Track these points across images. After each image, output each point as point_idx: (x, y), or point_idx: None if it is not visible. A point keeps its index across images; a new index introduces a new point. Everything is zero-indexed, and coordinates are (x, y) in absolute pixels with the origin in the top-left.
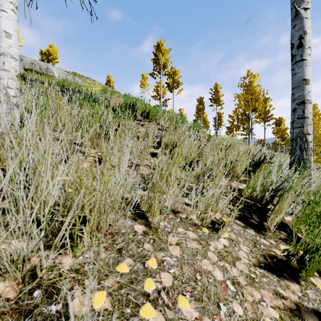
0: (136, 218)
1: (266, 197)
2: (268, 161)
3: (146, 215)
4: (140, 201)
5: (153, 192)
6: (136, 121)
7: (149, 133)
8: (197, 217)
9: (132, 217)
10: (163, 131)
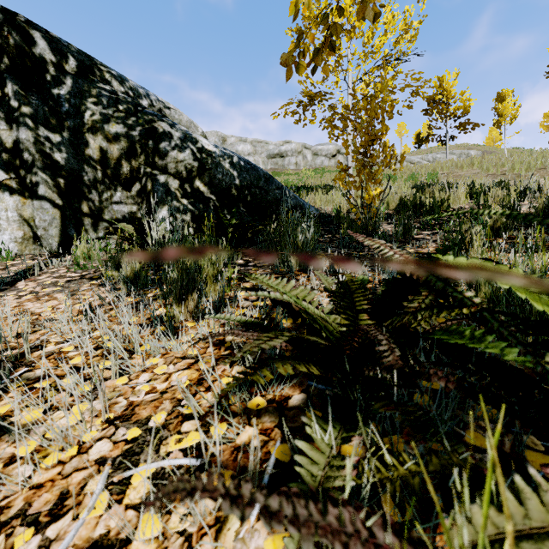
0: None
1: None
2: None
3: None
4: None
5: None
6: None
7: None
8: None
9: None
10: None
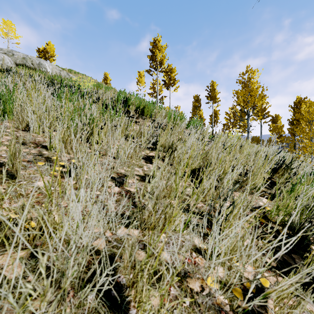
0: (103, 313)
1: (313, 229)
2: (287, 166)
3: (126, 299)
4: (119, 255)
5: (144, 229)
6: (127, 118)
7: (143, 131)
8: (219, 283)
9: (96, 310)
10: (160, 129)
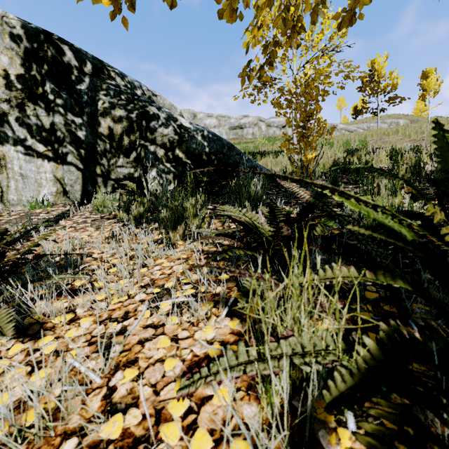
0: None
1: None
2: None
3: None
4: None
5: None
6: None
7: None
8: None
9: None
10: None
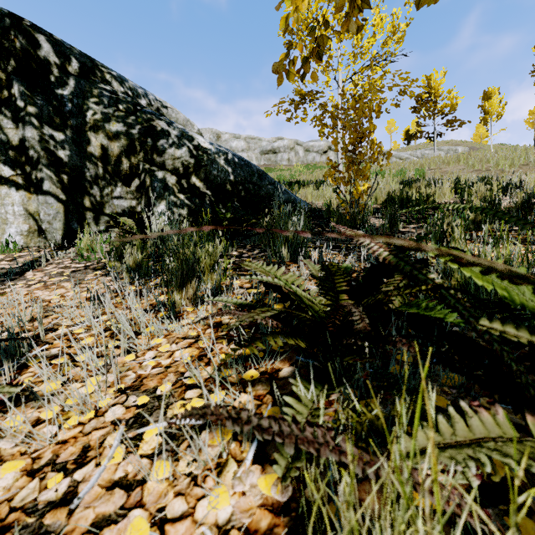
0: None
1: None
2: None
3: None
4: None
5: None
6: None
7: None
8: None
9: None
10: None
